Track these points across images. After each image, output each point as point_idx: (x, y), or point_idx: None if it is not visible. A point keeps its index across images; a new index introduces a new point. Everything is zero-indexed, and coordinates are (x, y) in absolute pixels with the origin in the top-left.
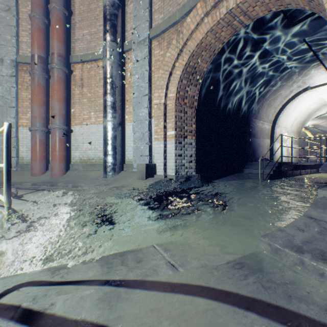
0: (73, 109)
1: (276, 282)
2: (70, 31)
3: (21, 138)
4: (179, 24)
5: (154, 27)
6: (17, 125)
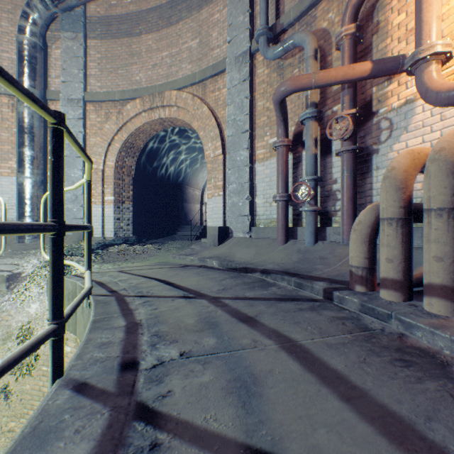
0: None
1: (171, 263)
2: None
3: None
4: (118, 102)
5: (91, 92)
6: None
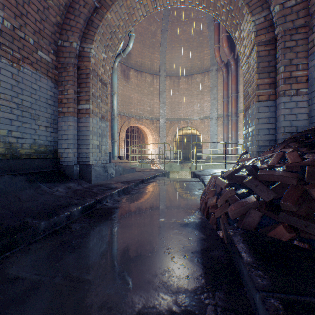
0: (239, 132)
1: None
2: (237, 100)
3: (217, 146)
4: None
5: None
6: (216, 141)
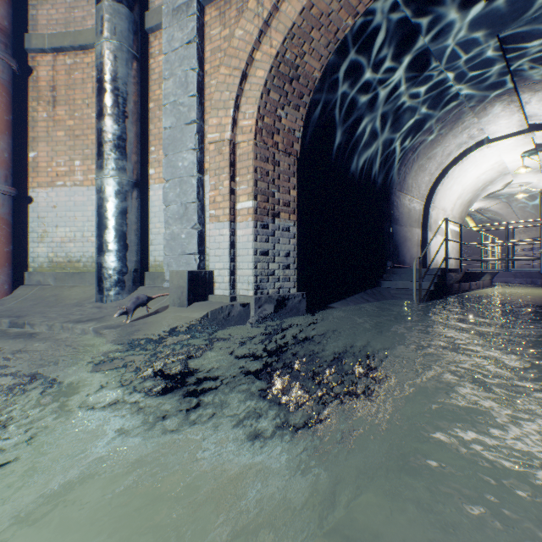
0: (34, 151)
1: None
2: None
3: None
4: None
5: None
6: None
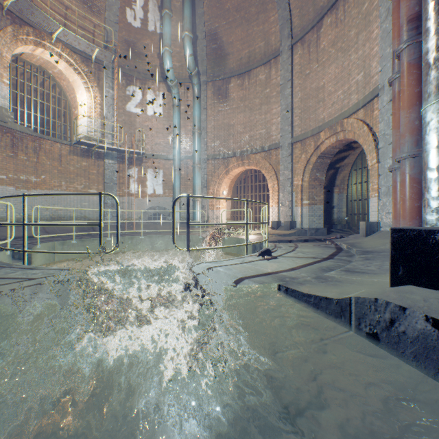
0: None
1: None
2: None
3: None
4: None
5: None
6: None
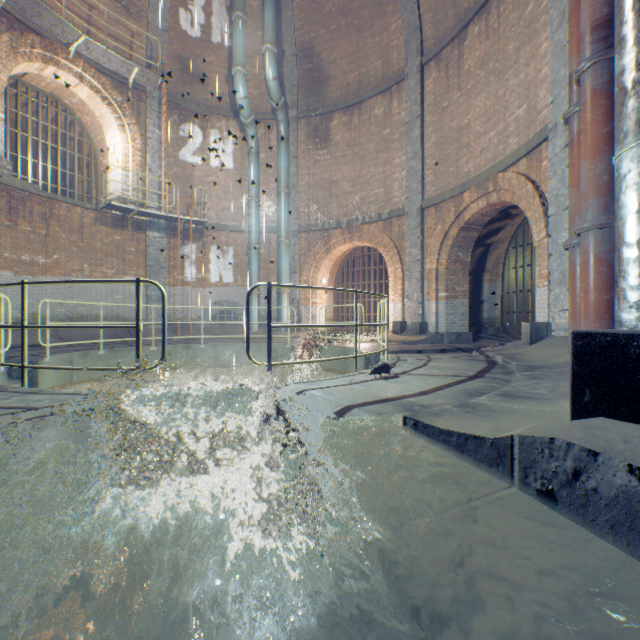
0: None
1: None
2: None
3: None
4: None
5: None
6: None
